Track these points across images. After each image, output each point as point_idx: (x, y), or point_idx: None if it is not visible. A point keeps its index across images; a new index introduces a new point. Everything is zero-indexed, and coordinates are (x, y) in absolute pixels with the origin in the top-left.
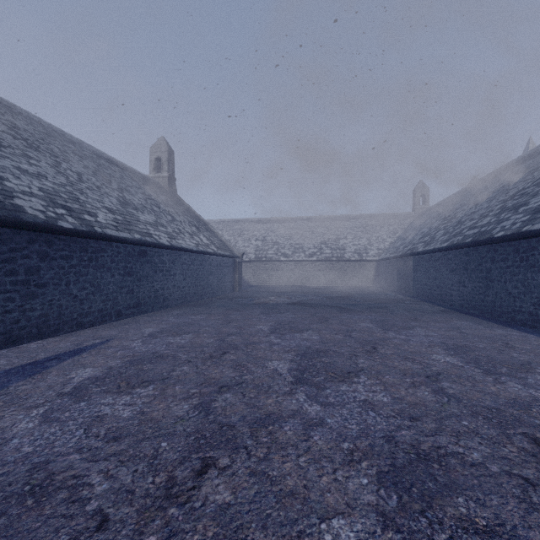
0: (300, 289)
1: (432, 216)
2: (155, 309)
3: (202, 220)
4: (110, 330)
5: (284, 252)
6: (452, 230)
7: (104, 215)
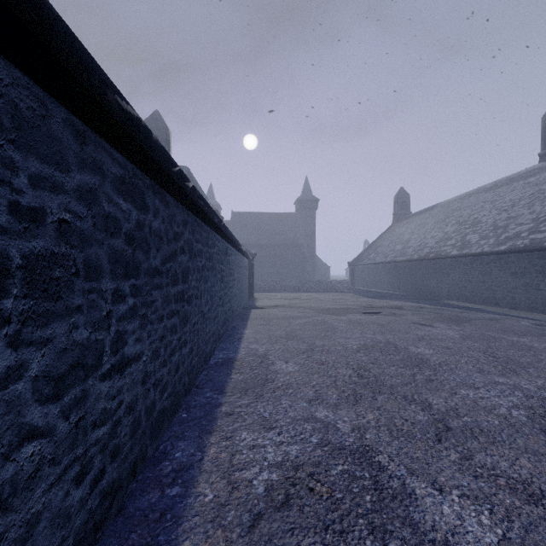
0: None
1: None
2: None
3: None
4: None
5: None
6: None
7: None
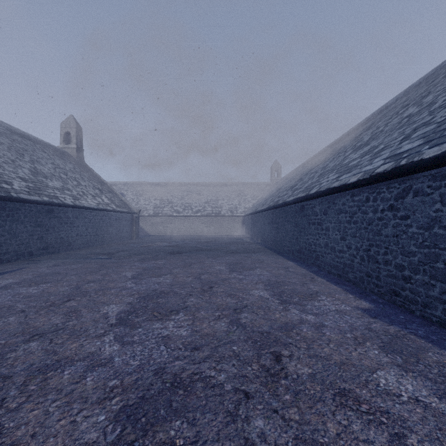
0: (185, 237)
1: (276, 186)
2: (61, 251)
3: (106, 184)
4: (23, 263)
5: (177, 209)
6: (274, 198)
7: (18, 183)
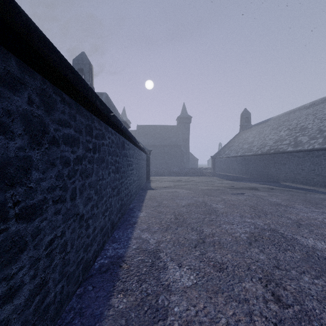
0: None
1: None
2: None
3: None
4: None
5: None
6: None
7: None
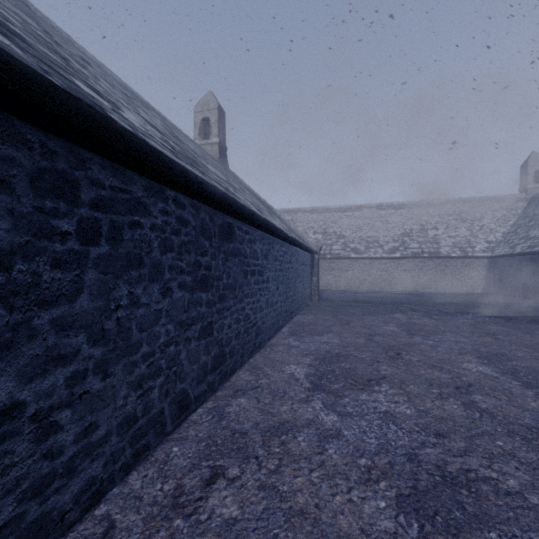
0: (399, 297)
1: None
2: (245, 357)
3: (264, 202)
4: None
5: (354, 247)
6: None
7: (138, 120)
